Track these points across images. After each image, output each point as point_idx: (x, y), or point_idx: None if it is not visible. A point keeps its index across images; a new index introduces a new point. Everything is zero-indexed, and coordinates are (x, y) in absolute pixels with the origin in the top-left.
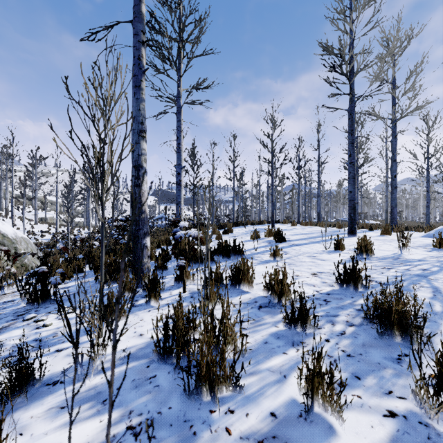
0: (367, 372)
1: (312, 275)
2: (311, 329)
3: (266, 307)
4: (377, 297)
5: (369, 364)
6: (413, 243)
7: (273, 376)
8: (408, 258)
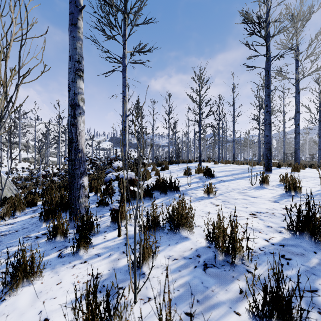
0: None
1: (251, 215)
2: None
3: (212, 267)
4: None
5: None
6: None
7: None
8: None
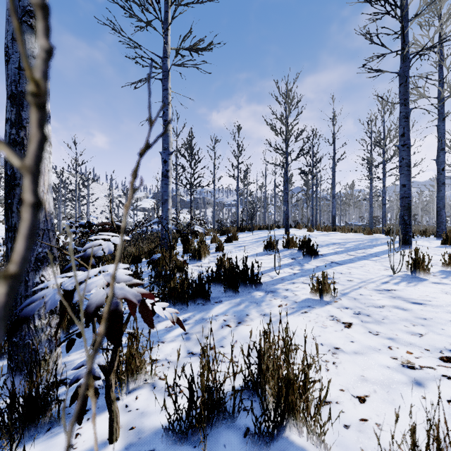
0: None
1: (449, 365)
2: None
3: None
4: None
5: None
6: None
7: None
8: None
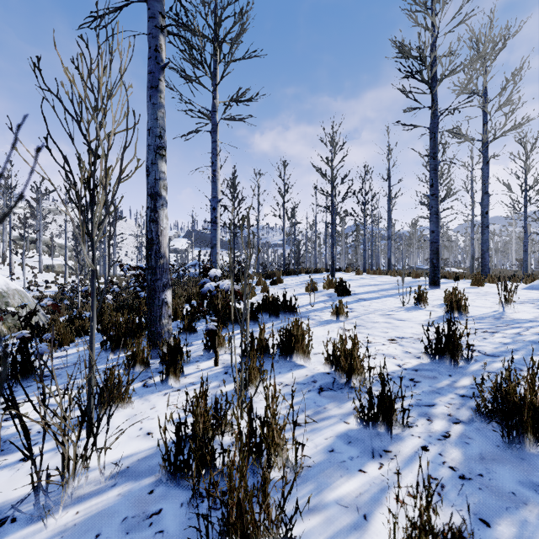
0: (497, 510)
1: (389, 341)
2: (397, 429)
3: (329, 390)
4: (486, 375)
5: (499, 495)
6: (515, 297)
7: (346, 515)
8: (514, 318)
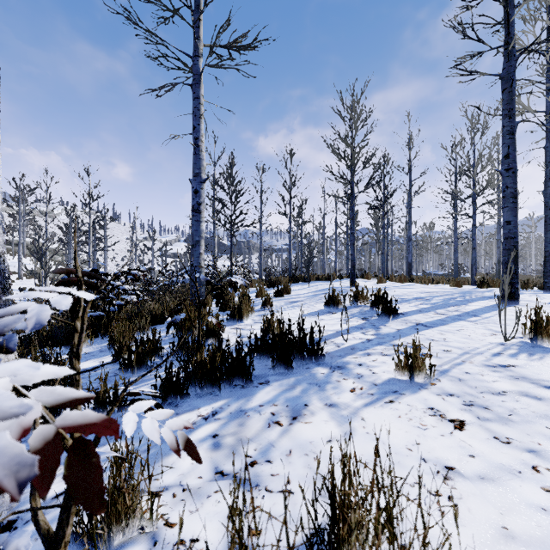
0: None
1: None
2: None
3: None
4: None
5: None
6: None
7: None
8: None
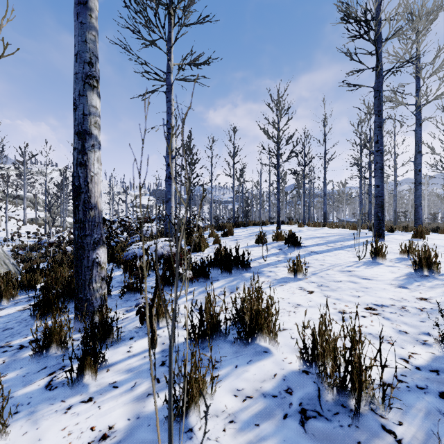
0: None
1: (368, 311)
2: None
3: (317, 418)
4: None
5: None
6: None
7: None
8: None
